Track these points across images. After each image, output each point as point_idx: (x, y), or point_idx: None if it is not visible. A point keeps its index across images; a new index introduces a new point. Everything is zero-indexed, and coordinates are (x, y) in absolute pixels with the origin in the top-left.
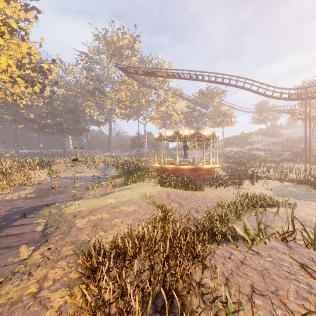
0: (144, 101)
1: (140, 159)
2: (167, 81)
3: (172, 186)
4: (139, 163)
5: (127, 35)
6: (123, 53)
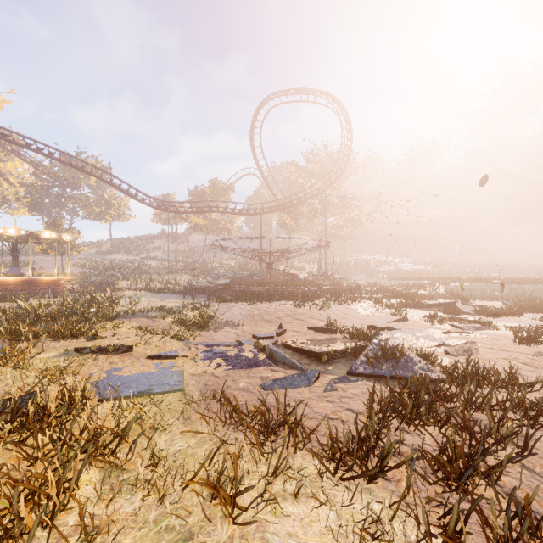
0: None
1: None
2: None
3: None
4: None
5: None
6: None
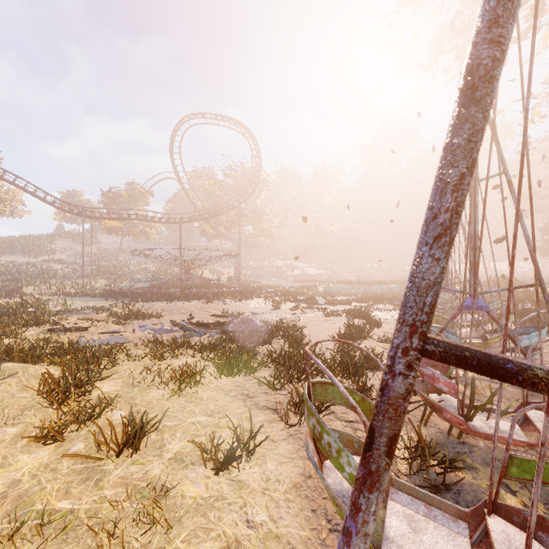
0: None
1: None
2: None
3: None
4: None
5: None
6: None
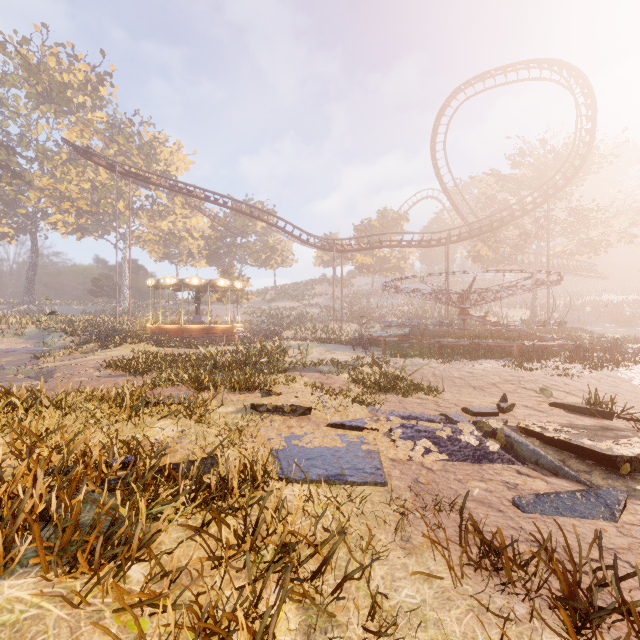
0: (125, 208)
1: (118, 318)
2: (173, 175)
3: (170, 344)
4: (118, 325)
5: (82, 65)
6: (71, 96)
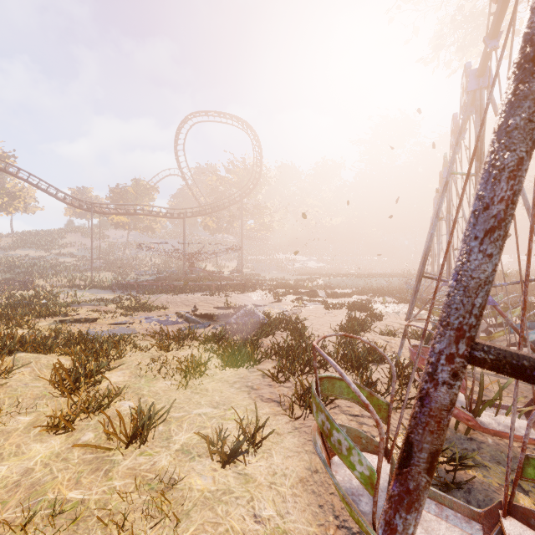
0: None
1: None
2: None
3: None
4: None
5: None
6: None
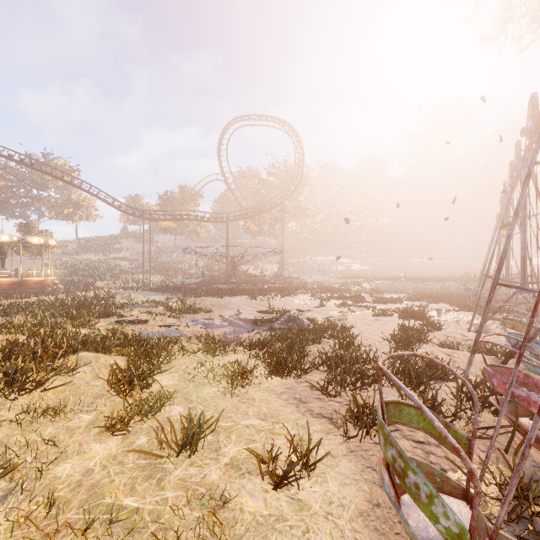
0: None
1: None
2: None
3: None
4: None
5: None
6: None
